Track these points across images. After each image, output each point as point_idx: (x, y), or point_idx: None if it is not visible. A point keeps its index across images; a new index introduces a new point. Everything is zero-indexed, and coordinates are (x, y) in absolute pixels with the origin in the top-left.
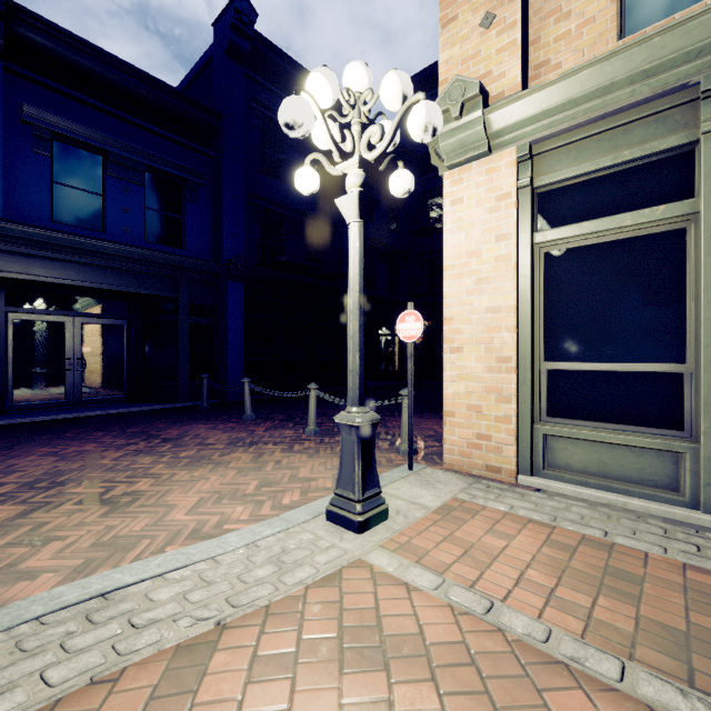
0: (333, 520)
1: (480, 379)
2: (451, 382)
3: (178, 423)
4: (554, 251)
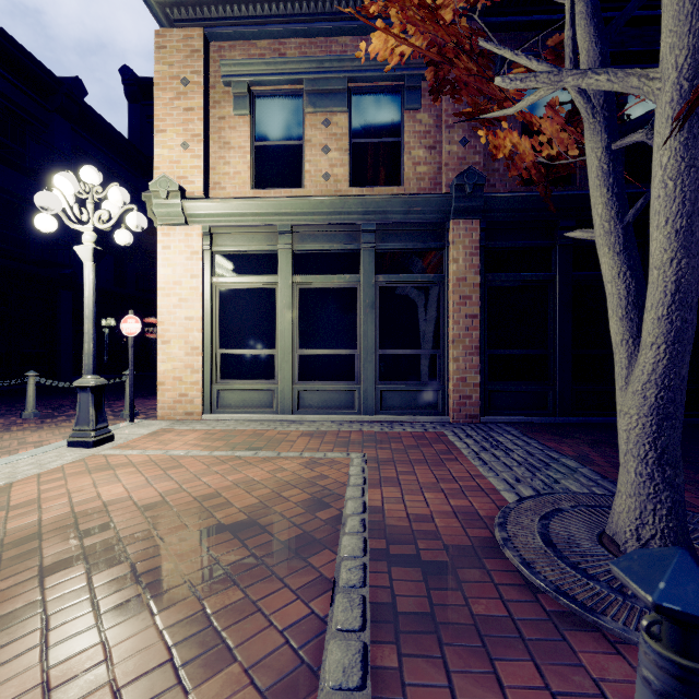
0: (73, 446)
1: (181, 360)
2: (163, 363)
3: None
4: (224, 288)
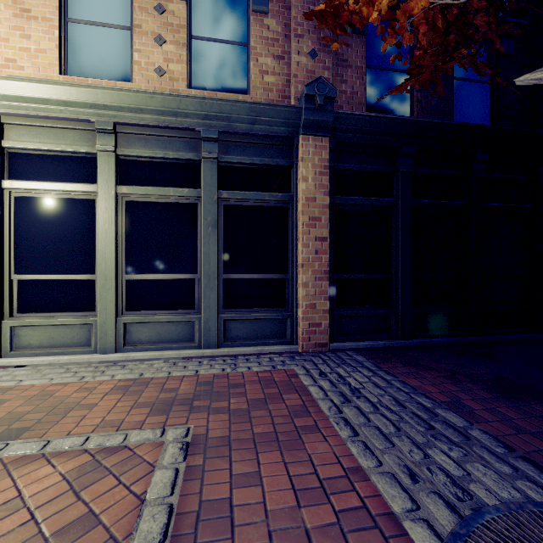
0: None
1: None
2: None
3: None
4: (22, 196)
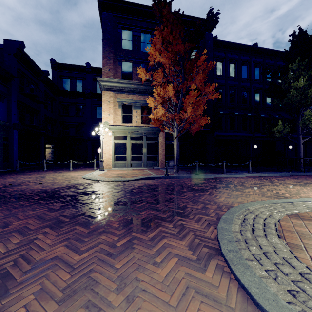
0: (100, 171)
1: (108, 157)
2: (104, 158)
3: (21, 173)
4: (116, 143)
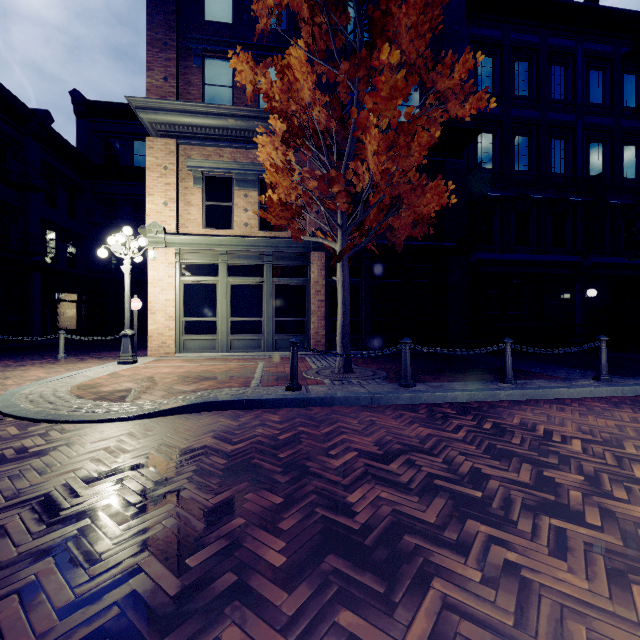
0: (122, 364)
1: (163, 323)
2: (151, 325)
3: None
4: (187, 283)
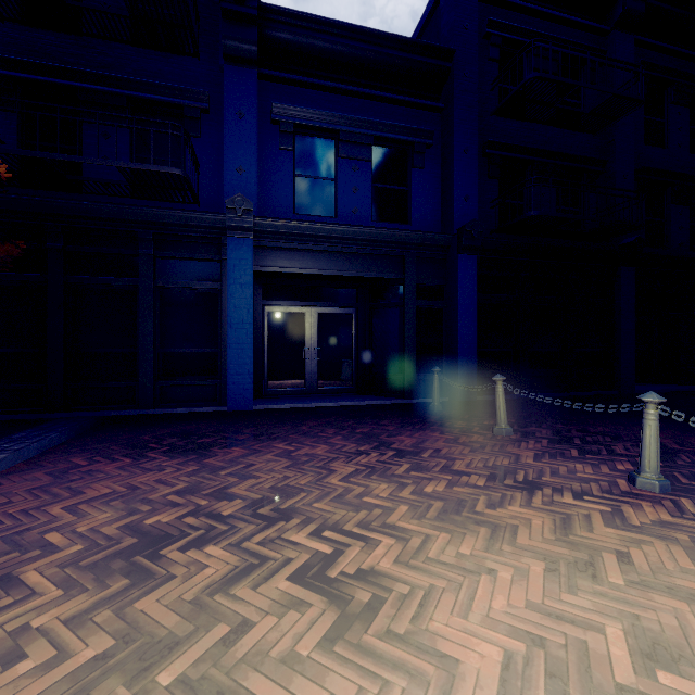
0: None
1: None
2: None
3: (408, 426)
4: None
